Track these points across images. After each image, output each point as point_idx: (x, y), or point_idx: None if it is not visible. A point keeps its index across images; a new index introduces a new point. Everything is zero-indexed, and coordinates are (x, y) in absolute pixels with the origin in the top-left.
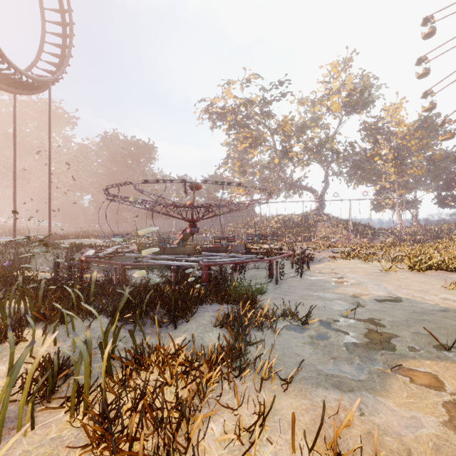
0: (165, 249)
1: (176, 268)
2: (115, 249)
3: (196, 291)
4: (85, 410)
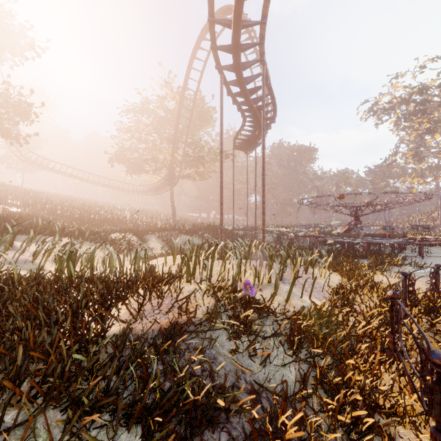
0: (338, 233)
1: (345, 246)
2: (303, 234)
3: (360, 252)
4: (327, 268)
